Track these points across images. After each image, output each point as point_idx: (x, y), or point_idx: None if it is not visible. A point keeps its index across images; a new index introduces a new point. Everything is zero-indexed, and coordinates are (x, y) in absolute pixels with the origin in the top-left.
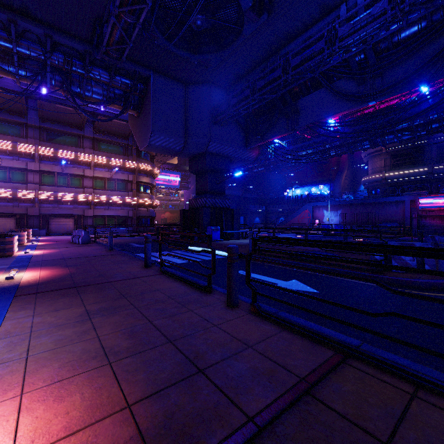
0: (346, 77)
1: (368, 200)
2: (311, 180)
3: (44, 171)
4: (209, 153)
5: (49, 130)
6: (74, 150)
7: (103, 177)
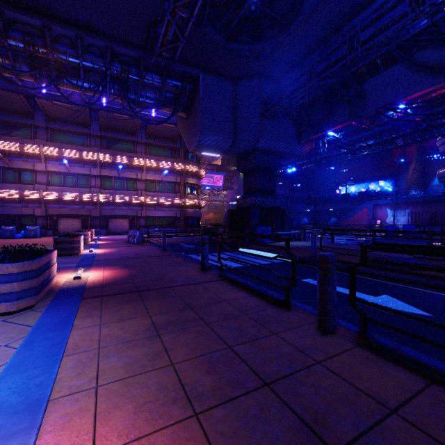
0: (433, 45)
1: None
2: (368, 175)
3: (104, 176)
4: (259, 150)
5: (108, 138)
6: (129, 155)
7: (153, 179)
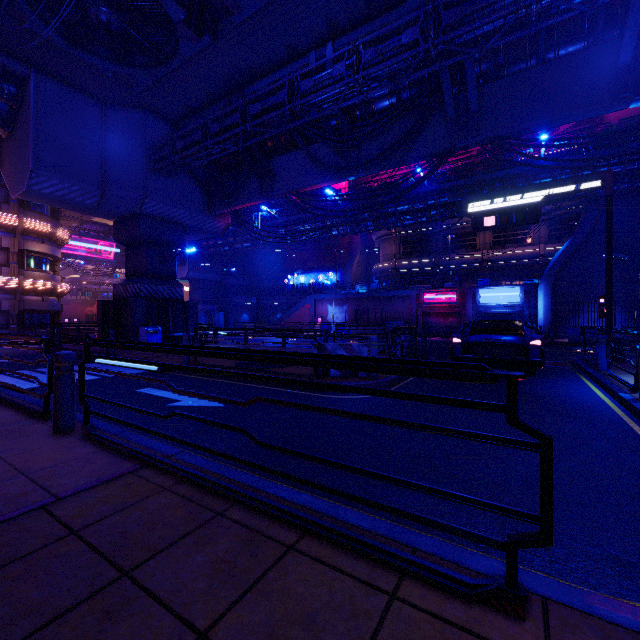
0: (322, 141)
1: (375, 294)
2: (318, 264)
3: None
4: (147, 216)
5: None
6: None
7: None
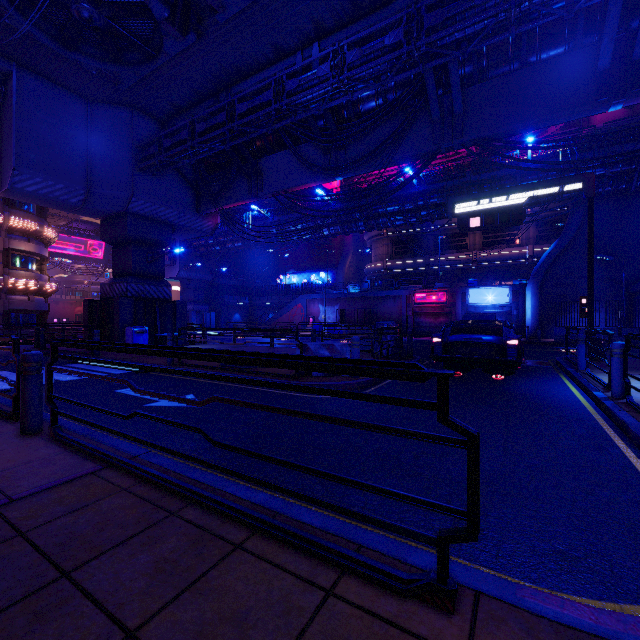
0: (309, 141)
1: (366, 294)
2: (310, 264)
3: None
4: (134, 215)
5: None
6: None
7: None
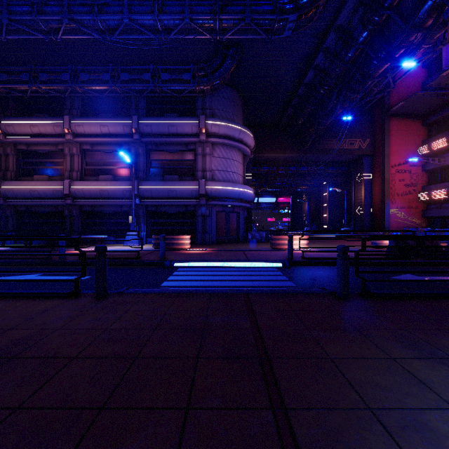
0: None
1: None
2: None
3: None
4: None
5: None
6: None
7: None
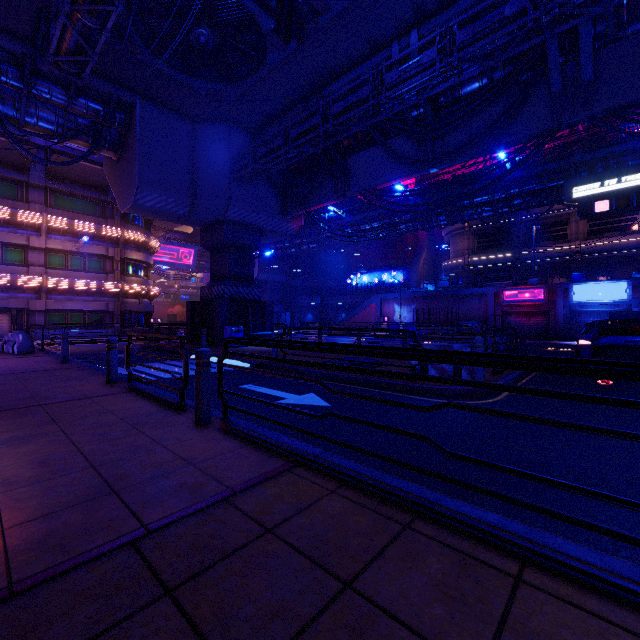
0: (402, 134)
1: (446, 292)
2: (381, 263)
3: None
4: (229, 222)
5: None
6: (11, 204)
7: (62, 249)
